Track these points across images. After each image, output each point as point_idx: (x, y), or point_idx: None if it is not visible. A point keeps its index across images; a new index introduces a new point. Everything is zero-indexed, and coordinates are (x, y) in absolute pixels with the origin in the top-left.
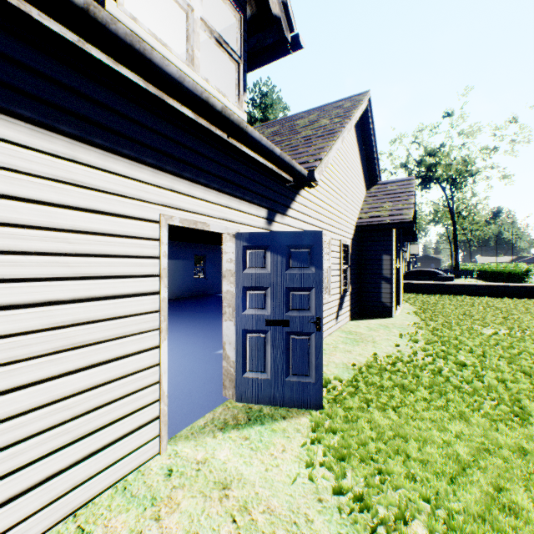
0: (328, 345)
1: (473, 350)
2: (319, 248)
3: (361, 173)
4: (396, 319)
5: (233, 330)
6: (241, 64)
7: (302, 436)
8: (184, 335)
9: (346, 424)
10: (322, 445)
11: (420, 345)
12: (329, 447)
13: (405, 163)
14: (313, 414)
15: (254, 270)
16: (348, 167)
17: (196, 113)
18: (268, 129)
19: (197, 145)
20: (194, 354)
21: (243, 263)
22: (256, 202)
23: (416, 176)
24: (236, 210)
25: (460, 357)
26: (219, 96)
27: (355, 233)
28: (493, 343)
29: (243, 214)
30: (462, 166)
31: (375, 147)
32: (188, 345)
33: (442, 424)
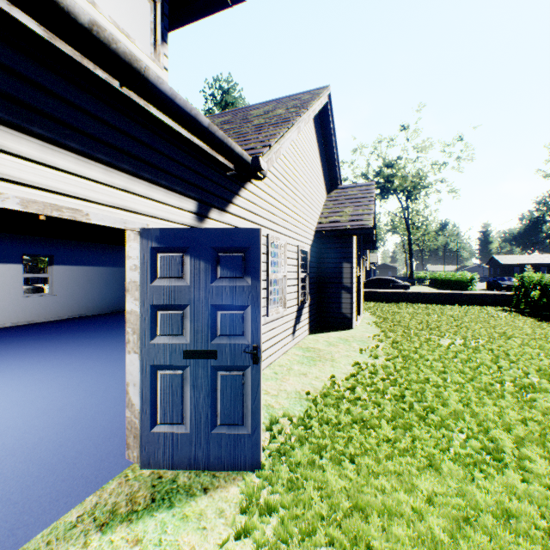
0: (281, 367)
1: (434, 366)
2: (256, 251)
3: (322, 175)
4: (357, 331)
5: (138, 366)
6: (159, 3)
7: (225, 525)
8: (105, 361)
9: (290, 492)
10: (252, 540)
11: (380, 362)
12: (260, 544)
13: (365, 174)
14: (246, 481)
15: (167, 282)
16: (307, 166)
17: (40, 23)
18: (219, 119)
19: (62, 87)
20: (108, 390)
21: (151, 271)
22: (179, 189)
23: (376, 186)
24: (143, 197)
25: (421, 375)
26: (117, 33)
27: (314, 238)
28: (452, 356)
29: (156, 203)
30: (416, 179)
31: (335, 148)
32: (105, 377)
33: (410, 479)
